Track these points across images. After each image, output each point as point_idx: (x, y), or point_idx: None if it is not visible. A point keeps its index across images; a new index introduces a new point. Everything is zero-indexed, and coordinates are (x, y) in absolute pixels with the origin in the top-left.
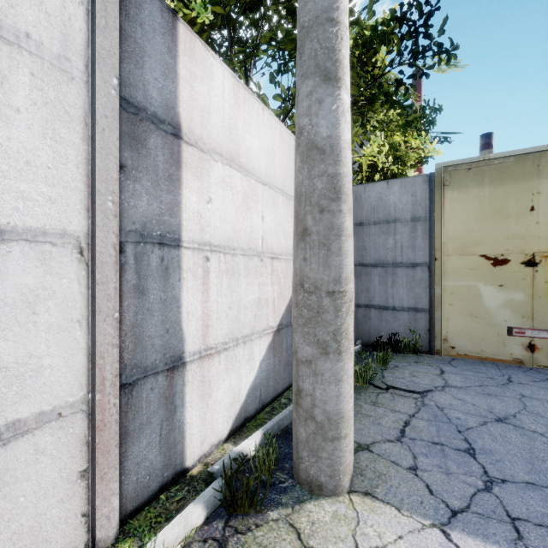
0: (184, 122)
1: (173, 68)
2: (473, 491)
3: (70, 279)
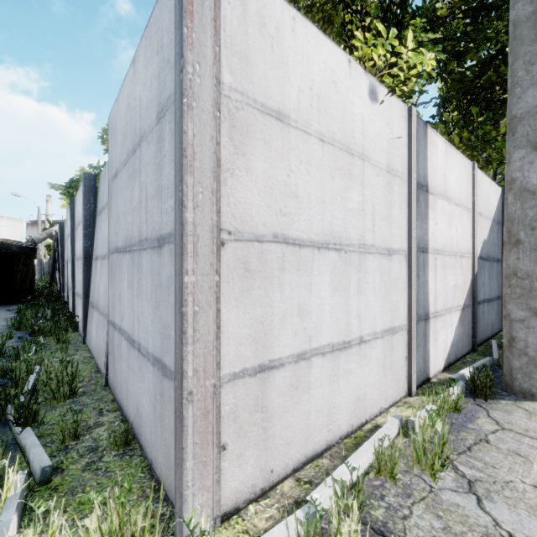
0: (429, 182)
1: (426, 154)
2: None
3: (403, 270)
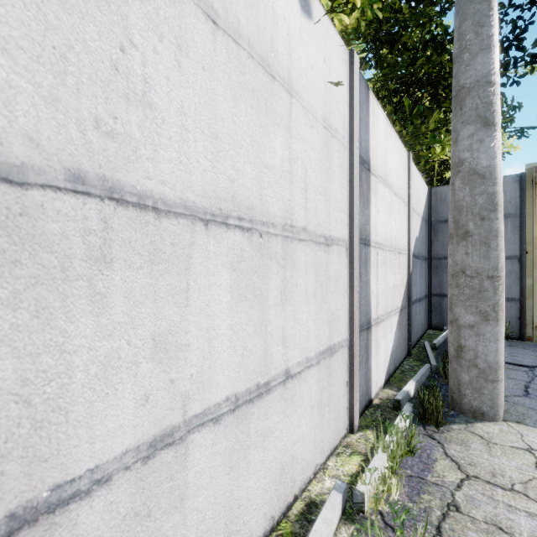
0: (371, 160)
1: (368, 124)
2: None
3: (344, 266)
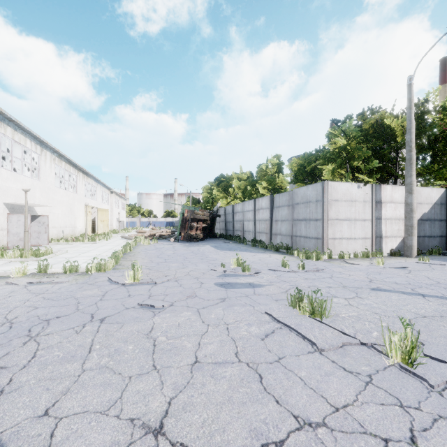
0: (382, 200)
1: (380, 193)
2: (441, 260)
3: (370, 224)
